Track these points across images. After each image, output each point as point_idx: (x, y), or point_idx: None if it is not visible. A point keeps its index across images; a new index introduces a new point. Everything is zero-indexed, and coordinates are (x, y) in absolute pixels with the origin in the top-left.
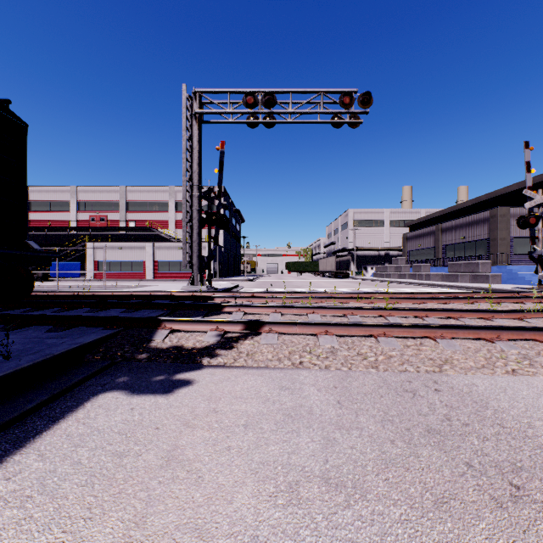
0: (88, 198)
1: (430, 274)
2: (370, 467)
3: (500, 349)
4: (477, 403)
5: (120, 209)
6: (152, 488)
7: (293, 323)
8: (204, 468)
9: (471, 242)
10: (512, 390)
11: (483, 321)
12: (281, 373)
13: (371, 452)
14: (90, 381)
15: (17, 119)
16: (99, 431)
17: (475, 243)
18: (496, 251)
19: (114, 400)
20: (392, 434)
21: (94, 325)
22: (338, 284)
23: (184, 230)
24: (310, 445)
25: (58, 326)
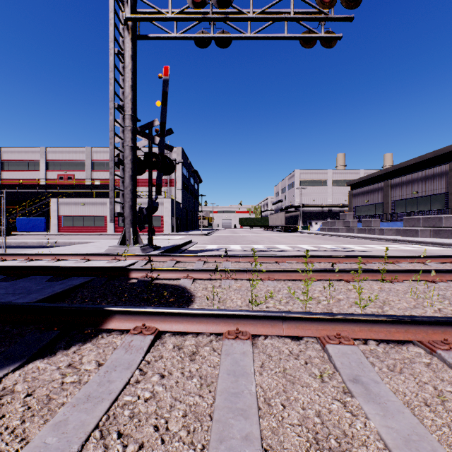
0: (57, 158)
1: (384, 229)
2: None
3: None
4: None
5: (86, 169)
6: None
7: None
8: None
9: (425, 196)
10: None
11: None
12: None
13: None
14: None
15: None
16: None
17: (430, 197)
18: None
19: None
20: None
21: None
22: (293, 239)
23: (112, 172)
24: None
25: None
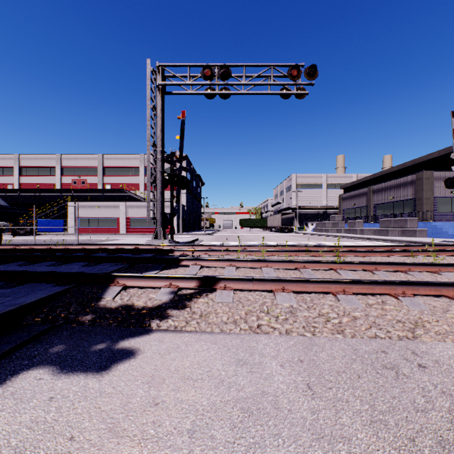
0: (71, 164)
1: (364, 229)
2: None
3: None
4: None
5: (98, 174)
6: None
7: (248, 279)
8: None
9: (399, 201)
10: None
11: (431, 275)
12: (237, 340)
13: None
14: (19, 351)
15: None
16: None
17: (403, 202)
18: (422, 209)
19: (35, 384)
20: (394, 452)
21: (46, 281)
22: (285, 238)
23: (148, 189)
24: None
25: (9, 282)
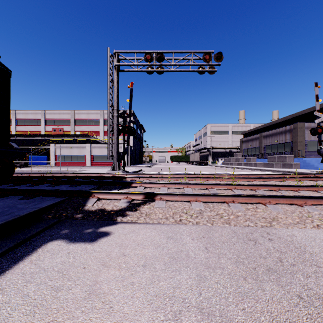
0: (52, 117)
1: (257, 163)
2: (231, 298)
3: (307, 211)
4: (298, 249)
5: (71, 124)
6: (76, 316)
7: (175, 194)
8: (114, 300)
9: (281, 143)
10: (319, 239)
11: (293, 192)
12: (167, 227)
13: (230, 287)
14: (43, 233)
15: (4, 67)
16: (44, 270)
17: (284, 144)
18: (297, 149)
19: (58, 247)
20: (244, 272)
21: (50, 195)
22: (202, 169)
23: (108, 136)
24: (188, 281)
25: (27, 196)
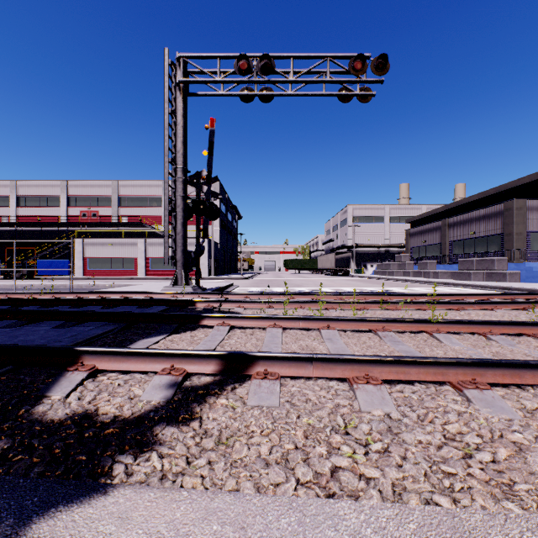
0: (79, 192)
1: (438, 272)
2: None
3: None
4: None
5: (112, 205)
6: None
7: (305, 359)
8: None
9: (482, 237)
10: None
11: None
12: (290, 514)
13: None
14: None
15: None
16: None
17: (487, 238)
18: (512, 247)
19: None
20: None
21: None
22: (341, 283)
23: (166, 220)
24: None
25: None
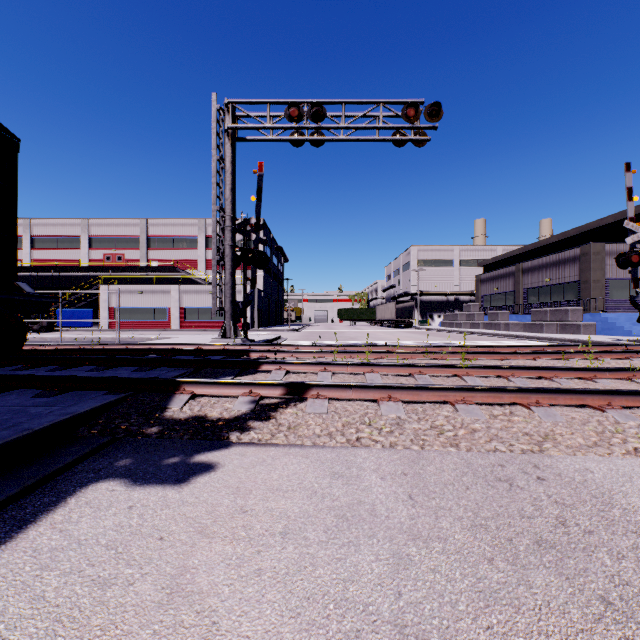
0: (102, 232)
1: (509, 323)
2: (463, 604)
3: (613, 420)
4: (597, 498)
5: (141, 246)
6: None
7: (347, 386)
8: (221, 607)
9: (558, 285)
10: (639, 479)
11: (583, 383)
12: (332, 454)
13: (461, 579)
14: (80, 465)
15: (6, 132)
16: (80, 543)
17: (563, 286)
18: (589, 296)
19: (108, 494)
20: (488, 549)
21: (95, 388)
22: (400, 335)
23: (214, 270)
24: (374, 567)
25: (49, 389)
